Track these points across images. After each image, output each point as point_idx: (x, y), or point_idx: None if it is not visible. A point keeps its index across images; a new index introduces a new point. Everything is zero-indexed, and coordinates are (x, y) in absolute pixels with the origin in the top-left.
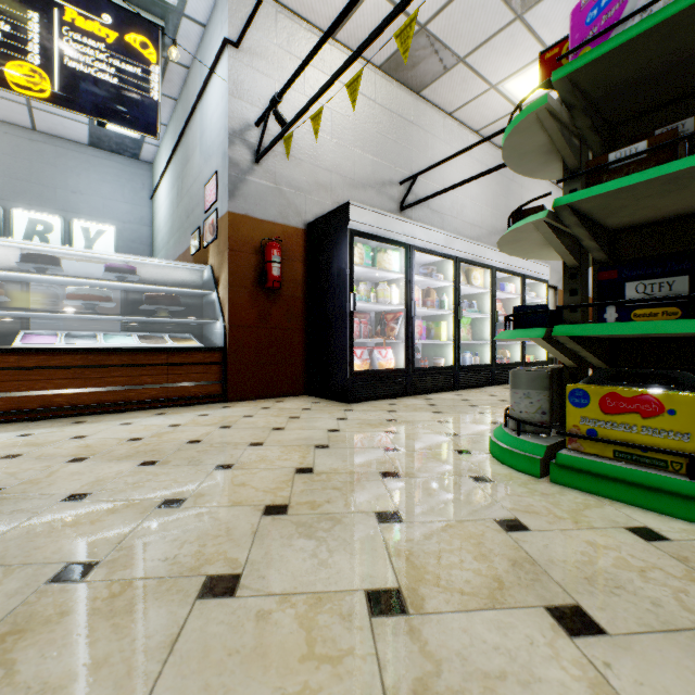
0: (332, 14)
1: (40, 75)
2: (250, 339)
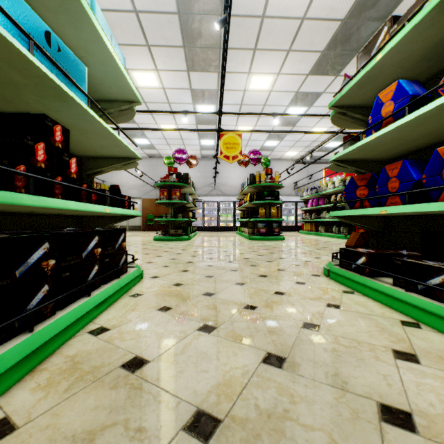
0: None
1: None
2: None
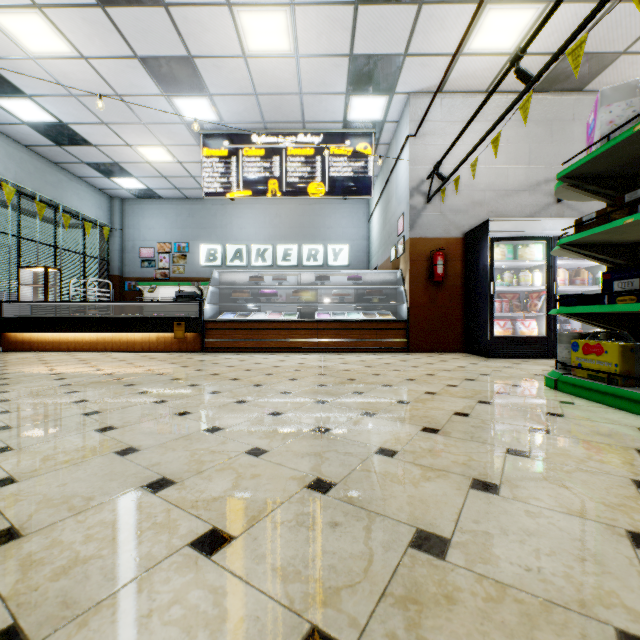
0: (483, 81)
1: (320, 186)
2: (423, 314)
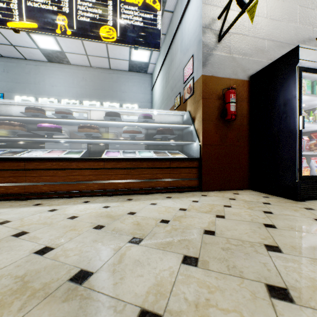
0: None
1: (112, 30)
2: (214, 152)
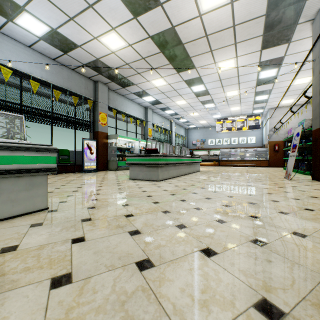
0: (288, 105)
1: (245, 128)
2: (272, 158)
